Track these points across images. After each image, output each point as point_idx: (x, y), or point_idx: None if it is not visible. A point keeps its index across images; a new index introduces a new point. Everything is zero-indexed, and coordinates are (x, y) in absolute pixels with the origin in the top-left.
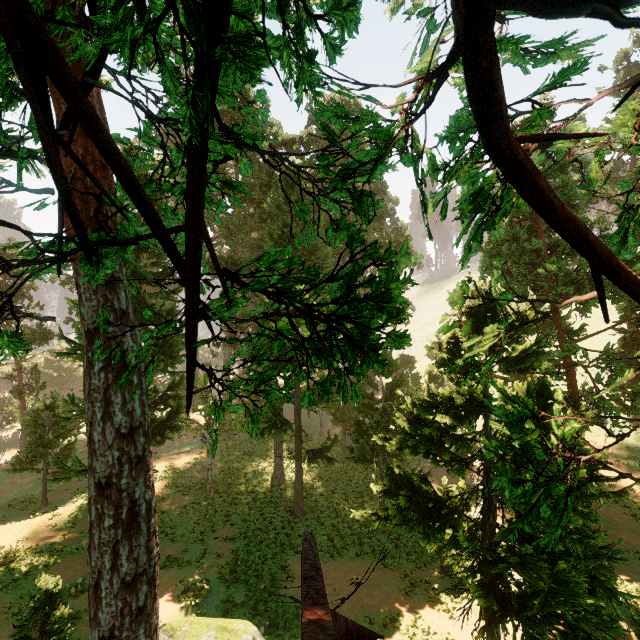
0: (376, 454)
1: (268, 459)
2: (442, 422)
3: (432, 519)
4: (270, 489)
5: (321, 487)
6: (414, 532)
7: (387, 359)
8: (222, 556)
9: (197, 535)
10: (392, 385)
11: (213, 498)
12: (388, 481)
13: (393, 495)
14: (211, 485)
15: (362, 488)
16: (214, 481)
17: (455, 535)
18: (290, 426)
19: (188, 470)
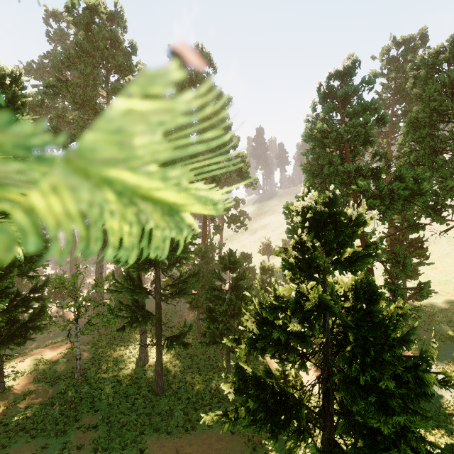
0: (224, 336)
1: (135, 342)
2: (293, 330)
3: (278, 415)
4: (135, 370)
5: (179, 363)
6: (263, 432)
7: (233, 258)
8: (82, 448)
9: (59, 427)
10: (237, 279)
11: (80, 386)
12: (237, 381)
13: (242, 392)
14: (79, 373)
15: (213, 361)
16: (83, 368)
17: (299, 428)
18: (151, 318)
19: (59, 360)
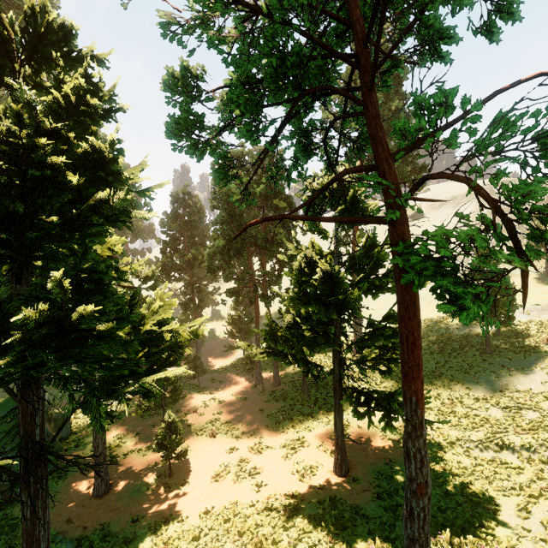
0: None
1: None
2: None
3: None
4: None
5: None
6: None
7: None
8: None
9: None
10: None
11: None
12: None
13: None
14: None
15: None
16: None
17: None
18: None
19: None
